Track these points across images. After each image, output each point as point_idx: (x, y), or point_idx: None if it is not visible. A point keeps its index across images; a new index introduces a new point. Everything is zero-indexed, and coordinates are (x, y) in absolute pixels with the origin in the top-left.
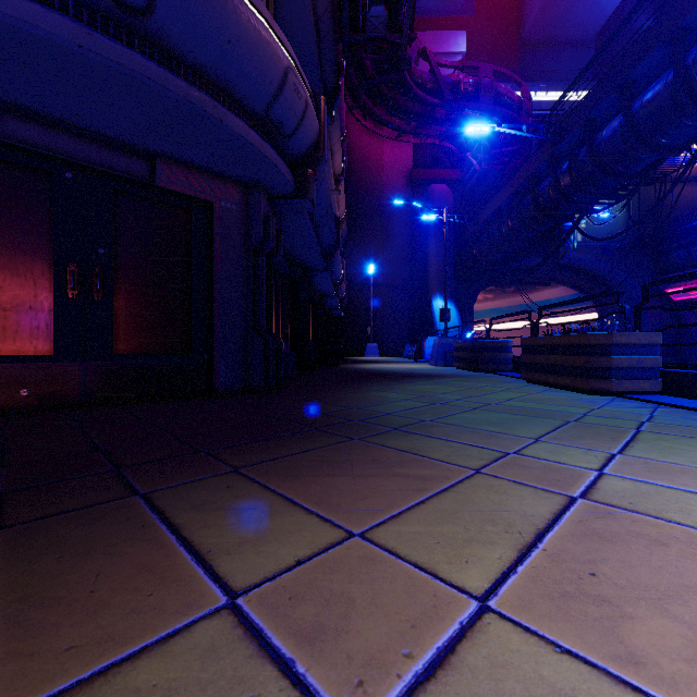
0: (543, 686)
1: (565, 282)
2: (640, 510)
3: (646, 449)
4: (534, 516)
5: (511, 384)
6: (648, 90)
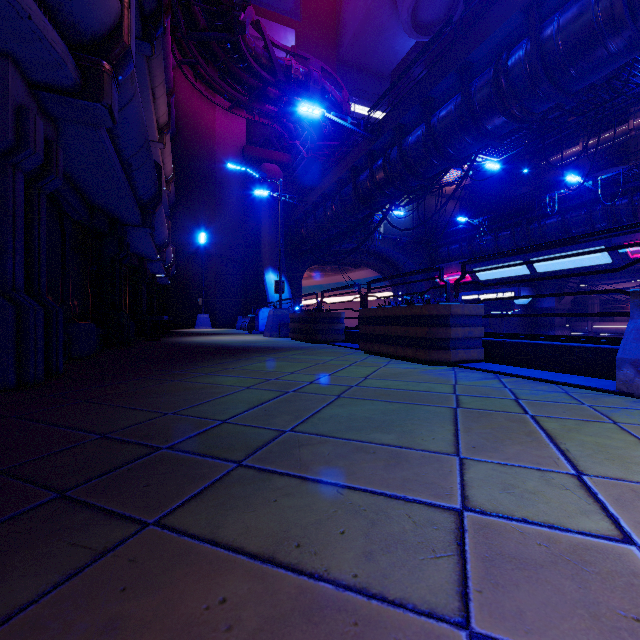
0: None
1: (371, 266)
2: None
3: (587, 454)
4: None
5: (353, 357)
6: (443, 108)
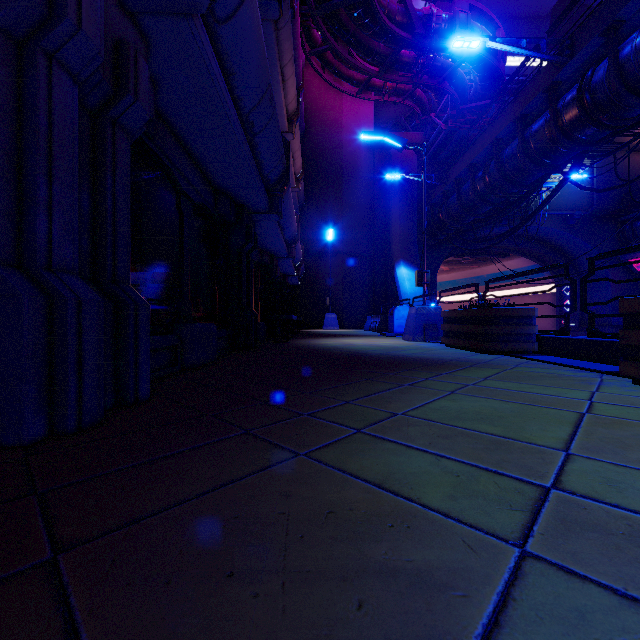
0: None
1: (524, 253)
2: None
3: None
4: None
5: (627, 393)
6: None
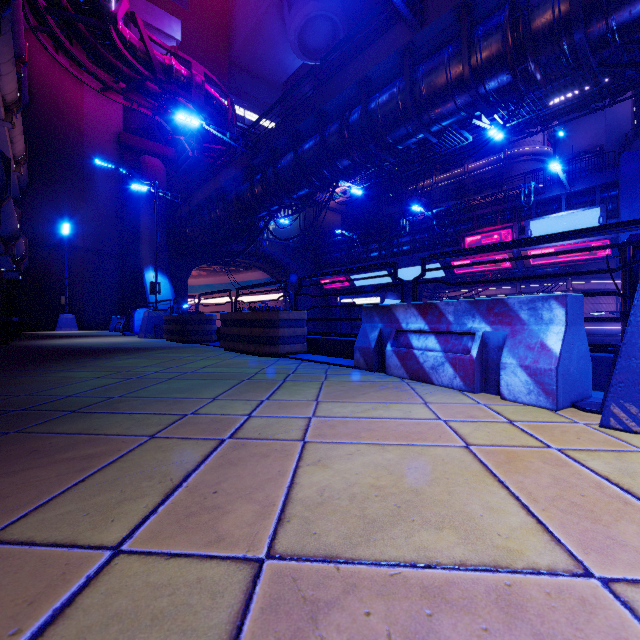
0: (147, 589)
1: (262, 268)
2: (263, 437)
3: (284, 393)
4: (188, 463)
5: (211, 353)
6: (307, 143)
